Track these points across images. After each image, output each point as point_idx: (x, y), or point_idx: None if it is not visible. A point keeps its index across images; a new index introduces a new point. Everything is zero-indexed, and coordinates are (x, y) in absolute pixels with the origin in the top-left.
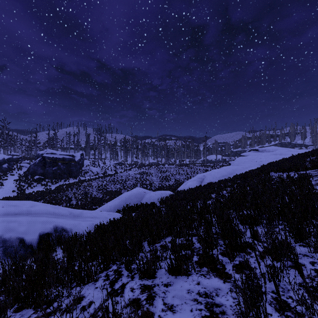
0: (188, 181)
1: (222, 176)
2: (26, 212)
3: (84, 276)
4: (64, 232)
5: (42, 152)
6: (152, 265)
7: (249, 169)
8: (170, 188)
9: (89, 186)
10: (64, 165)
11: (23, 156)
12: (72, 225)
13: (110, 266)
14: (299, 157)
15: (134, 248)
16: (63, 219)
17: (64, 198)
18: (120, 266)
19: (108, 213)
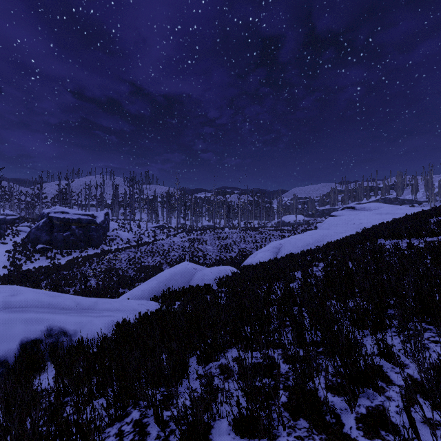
0: (258, 252)
1: (307, 245)
2: (2, 305)
3: (76, 437)
4: (63, 337)
5: (48, 210)
6: (204, 414)
7: (345, 235)
8: (232, 261)
9: (115, 259)
10: (80, 229)
11: (22, 217)
12: (78, 325)
13: (127, 411)
14: (417, 217)
15: (173, 373)
16: (63, 315)
17: (79, 276)
18: (146, 412)
19: (139, 302)
